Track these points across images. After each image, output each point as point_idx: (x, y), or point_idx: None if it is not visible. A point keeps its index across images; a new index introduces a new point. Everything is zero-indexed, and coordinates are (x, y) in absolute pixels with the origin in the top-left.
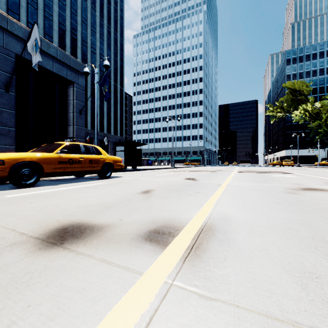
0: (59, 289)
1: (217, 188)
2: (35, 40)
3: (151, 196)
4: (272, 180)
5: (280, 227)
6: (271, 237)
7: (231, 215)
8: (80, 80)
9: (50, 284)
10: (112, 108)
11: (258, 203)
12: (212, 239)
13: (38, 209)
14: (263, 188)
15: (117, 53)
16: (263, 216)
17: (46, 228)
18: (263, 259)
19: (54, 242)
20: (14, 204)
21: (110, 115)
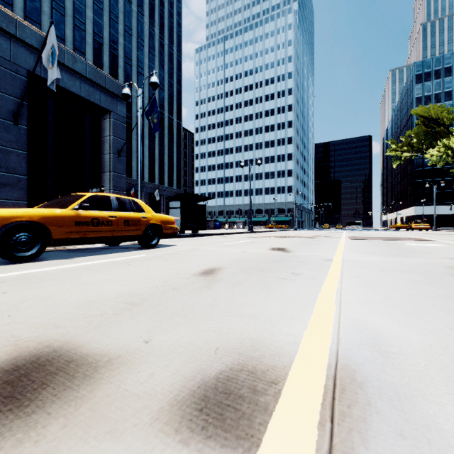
0: None
1: (327, 266)
2: (52, 48)
3: (216, 281)
4: (413, 252)
5: None
6: None
7: (384, 332)
8: (119, 108)
9: None
10: (166, 150)
11: (421, 300)
12: (377, 429)
13: (3, 308)
14: (407, 266)
15: (172, 73)
16: None
17: None
18: None
19: None
20: None
21: (164, 159)
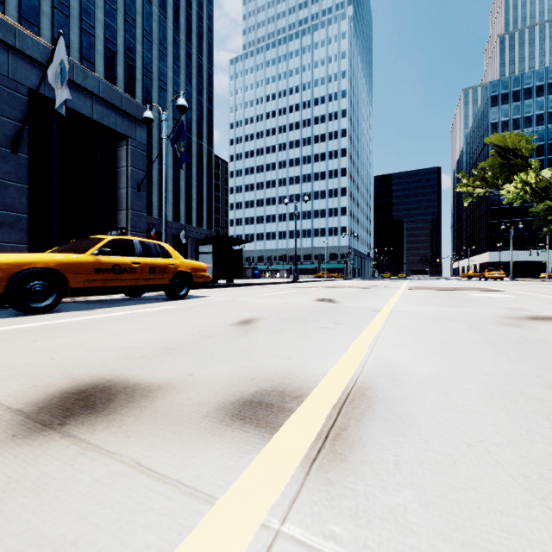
0: (16, 543)
1: (373, 316)
2: (60, 64)
3: (253, 330)
4: (471, 303)
5: (503, 393)
6: (490, 414)
7: (404, 367)
8: (139, 133)
9: (4, 526)
10: (194, 183)
11: (452, 344)
12: (369, 418)
13: (42, 352)
14: (456, 316)
15: (202, 89)
16: (465, 368)
17: (43, 391)
18: (481, 466)
19: (48, 420)
20: (2, 344)
21: (191, 194)
